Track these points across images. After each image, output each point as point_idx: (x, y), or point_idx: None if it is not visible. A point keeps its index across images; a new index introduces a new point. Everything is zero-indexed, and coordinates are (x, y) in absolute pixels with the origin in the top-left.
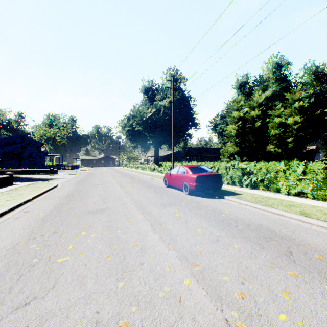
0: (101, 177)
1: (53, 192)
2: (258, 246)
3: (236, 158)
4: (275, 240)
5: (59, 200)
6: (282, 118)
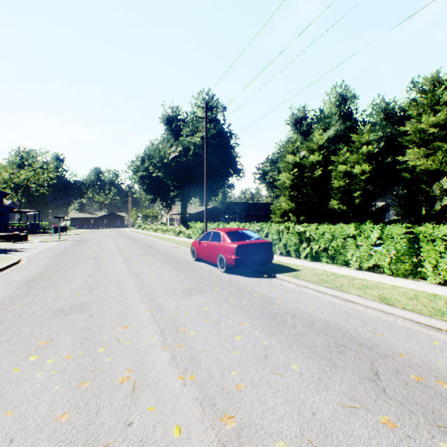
0: (99, 245)
1: (8, 273)
2: (328, 363)
3: (291, 217)
4: (352, 350)
5: (11, 289)
6: (347, 166)
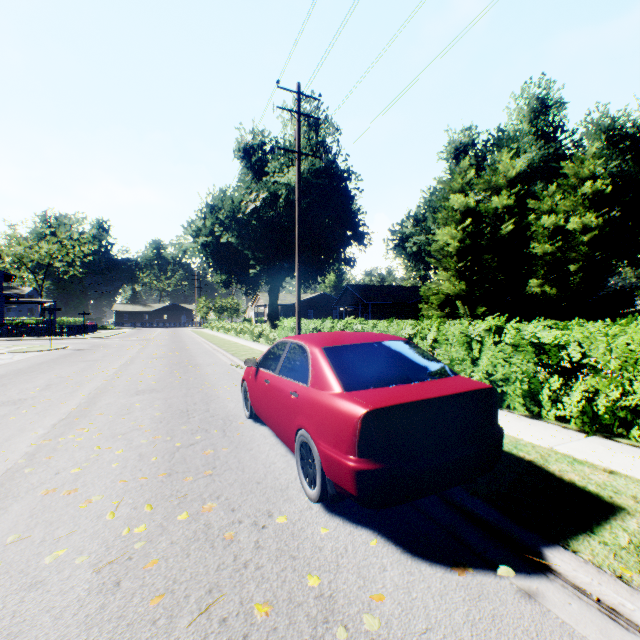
0: (97, 360)
1: None
2: None
3: (460, 308)
4: None
5: None
6: (559, 217)
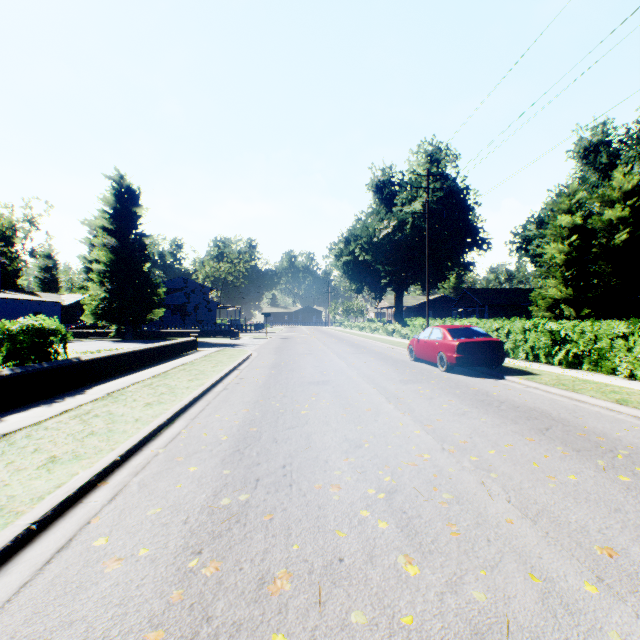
0: (306, 343)
1: (253, 361)
2: (511, 421)
3: (566, 310)
4: (539, 420)
5: (267, 370)
6: None
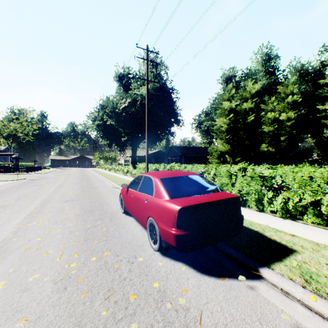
0: (43, 185)
1: None
2: None
3: (228, 158)
4: None
5: None
6: (276, 113)
